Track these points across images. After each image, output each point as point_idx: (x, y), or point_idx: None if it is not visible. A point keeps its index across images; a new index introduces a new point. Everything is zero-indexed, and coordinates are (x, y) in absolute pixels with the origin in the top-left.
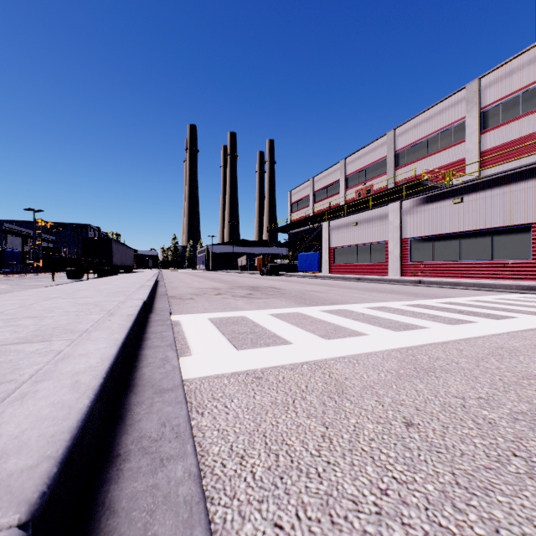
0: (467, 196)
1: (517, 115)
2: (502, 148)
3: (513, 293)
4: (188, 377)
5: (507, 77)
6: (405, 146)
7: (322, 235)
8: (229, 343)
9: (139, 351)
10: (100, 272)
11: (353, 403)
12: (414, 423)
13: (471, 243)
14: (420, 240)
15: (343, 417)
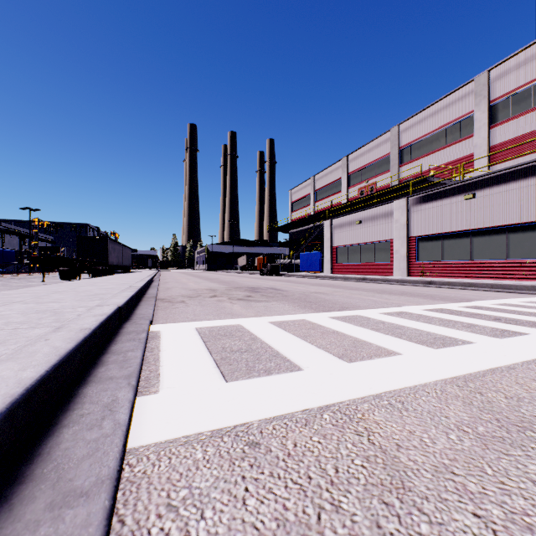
0: (480, 191)
1: (528, 107)
2: (512, 143)
3: None
4: (139, 442)
5: (517, 68)
6: (410, 143)
7: (324, 234)
8: (216, 369)
9: (78, 388)
10: (94, 272)
11: (433, 522)
12: None
13: (484, 241)
14: (428, 239)
15: None
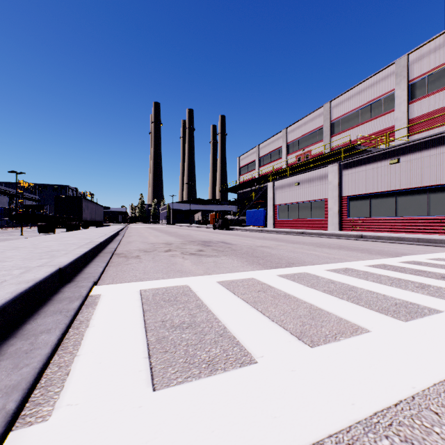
0: (404, 157)
1: (442, 86)
2: (428, 116)
3: None
4: None
5: (433, 52)
6: (340, 116)
7: (267, 194)
8: (146, 362)
9: None
10: (69, 227)
11: None
12: None
13: (408, 200)
14: (358, 198)
15: None
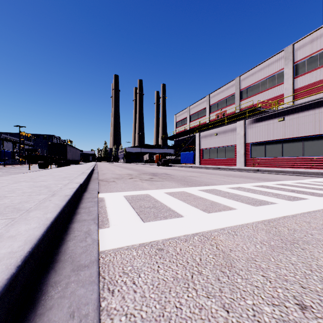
0: (287, 116)
1: (316, 66)
2: (307, 87)
3: (320, 177)
4: (105, 248)
5: (310, 43)
6: (246, 87)
7: (195, 141)
8: (138, 216)
9: (69, 224)
10: (59, 164)
11: (243, 278)
12: (307, 305)
13: (290, 146)
14: (257, 144)
15: (239, 297)
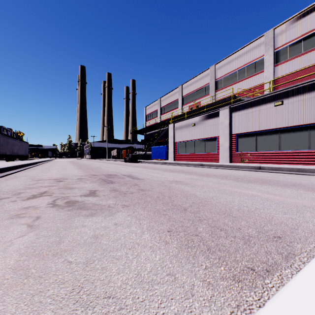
0: (287, 99)
1: (300, 53)
2: (289, 75)
3: None
4: None
5: (293, 27)
6: (222, 76)
7: (169, 133)
8: None
9: None
10: None
11: None
12: None
13: (290, 136)
14: (245, 135)
15: None
